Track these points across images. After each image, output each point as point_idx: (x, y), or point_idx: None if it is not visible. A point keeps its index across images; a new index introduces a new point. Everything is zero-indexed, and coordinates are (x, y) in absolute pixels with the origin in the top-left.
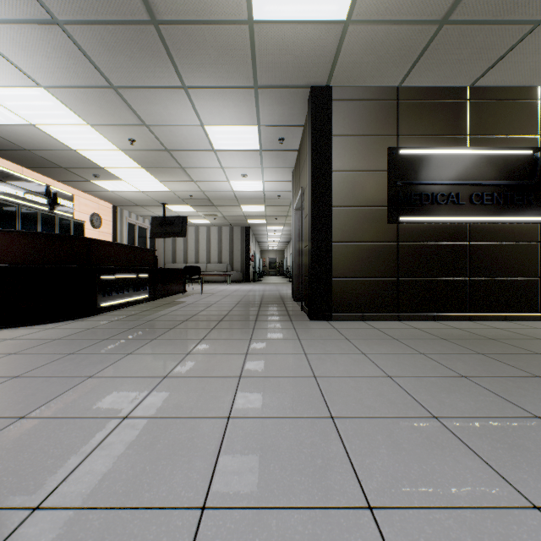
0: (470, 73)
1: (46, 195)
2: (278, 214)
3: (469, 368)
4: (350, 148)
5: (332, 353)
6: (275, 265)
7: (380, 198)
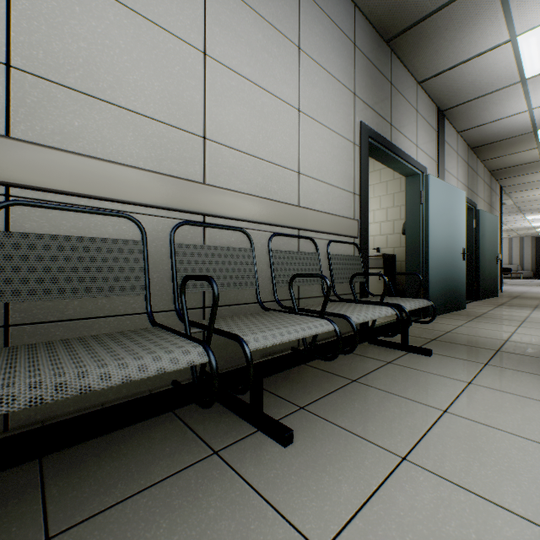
0: None
1: None
2: None
3: None
4: None
5: None
6: None
7: None
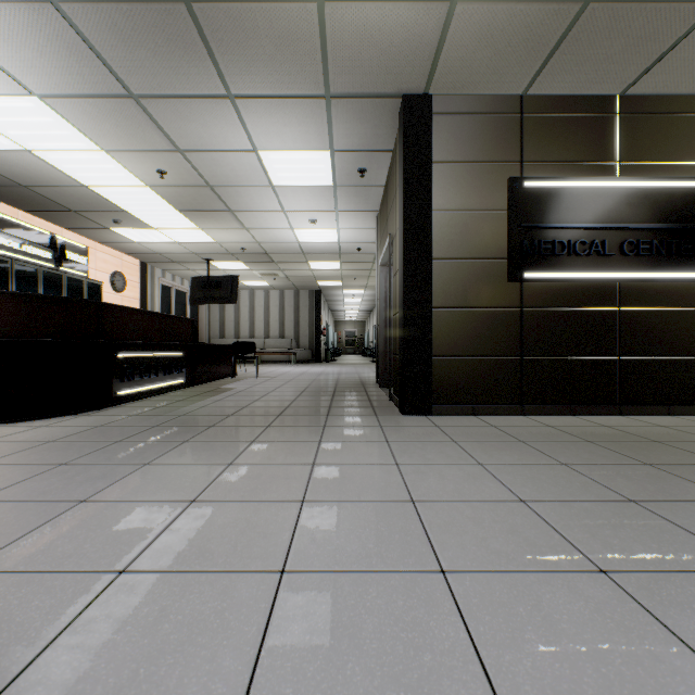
0: (622, 75)
1: (50, 247)
2: (358, 273)
3: (636, 488)
4: (456, 179)
5: (435, 463)
6: (353, 341)
7: (498, 247)
